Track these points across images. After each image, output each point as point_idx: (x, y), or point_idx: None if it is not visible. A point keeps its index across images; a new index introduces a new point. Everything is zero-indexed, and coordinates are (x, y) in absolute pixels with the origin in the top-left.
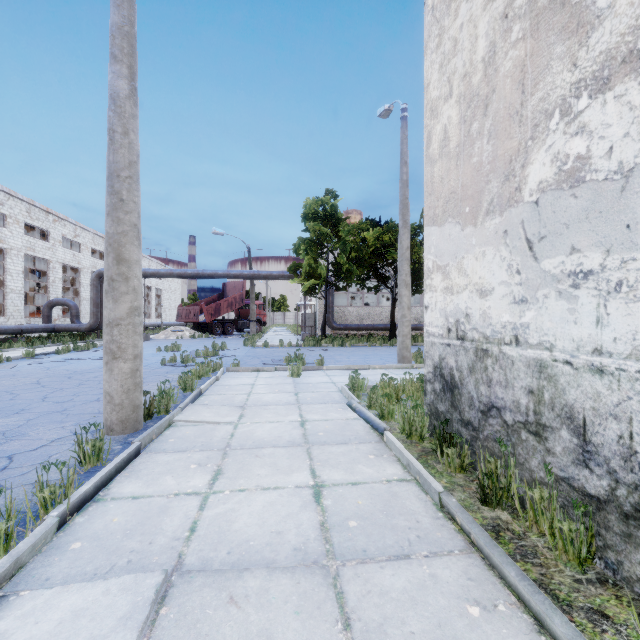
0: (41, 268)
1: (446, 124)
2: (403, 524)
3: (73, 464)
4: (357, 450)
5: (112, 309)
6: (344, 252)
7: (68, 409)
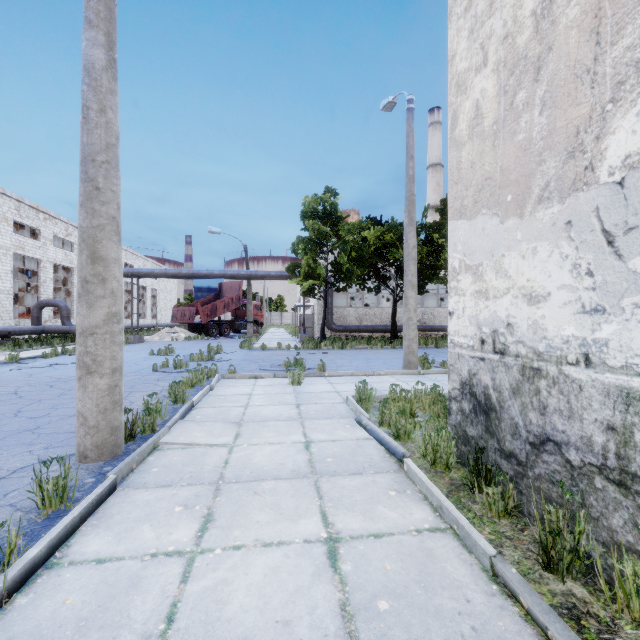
0: (31, 268)
1: (478, 99)
2: (450, 606)
3: (31, 506)
4: (374, 483)
5: (86, 315)
6: (344, 252)
7: (41, 427)
